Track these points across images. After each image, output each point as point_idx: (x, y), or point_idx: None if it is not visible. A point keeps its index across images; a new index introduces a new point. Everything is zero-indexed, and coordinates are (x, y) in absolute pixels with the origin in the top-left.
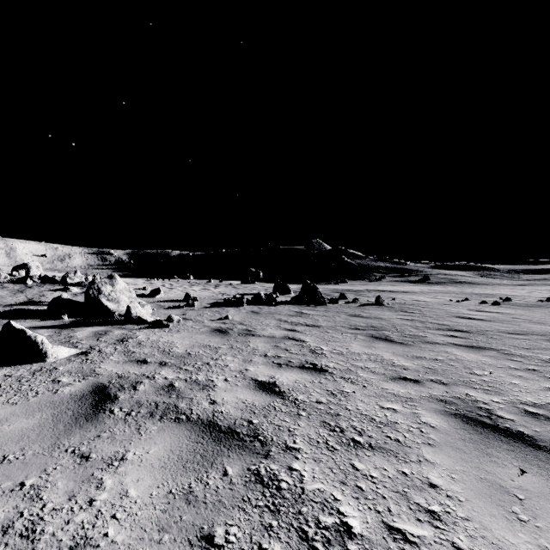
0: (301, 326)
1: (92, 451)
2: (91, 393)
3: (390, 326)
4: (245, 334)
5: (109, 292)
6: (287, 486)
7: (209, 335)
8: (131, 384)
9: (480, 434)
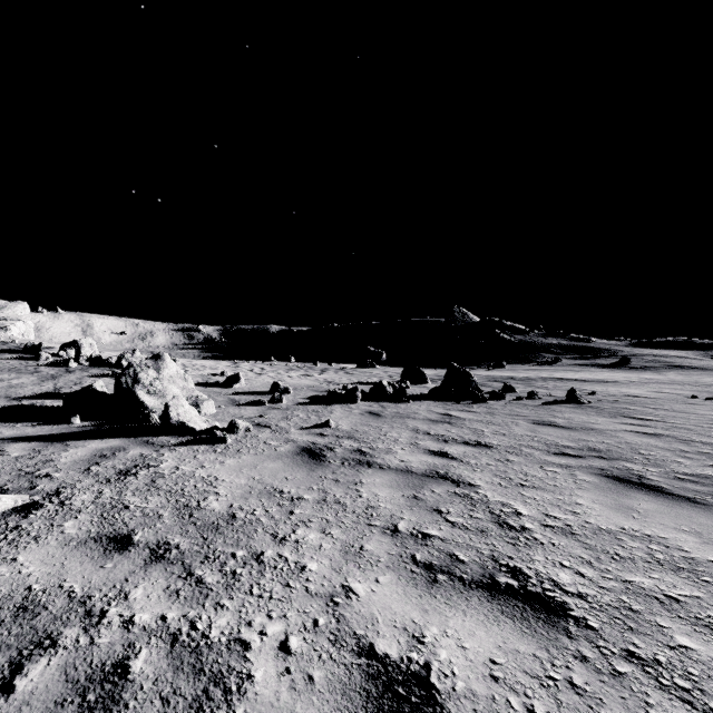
0: (455, 446)
1: None
2: None
3: (626, 448)
4: (354, 462)
5: (151, 380)
6: None
7: (288, 463)
8: (17, 652)
9: None
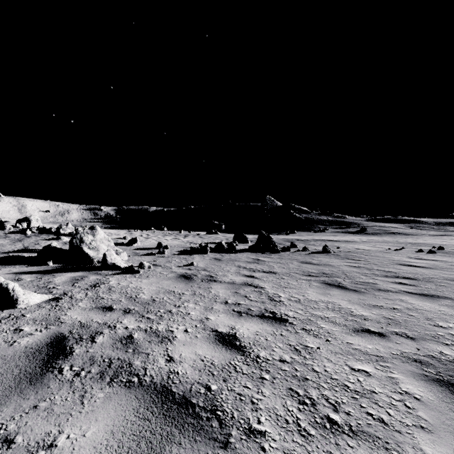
0: (258, 273)
1: (19, 431)
2: (47, 345)
3: (340, 272)
4: (207, 280)
5: (90, 241)
6: None
7: (174, 281)
8: (90, 335)
9: None
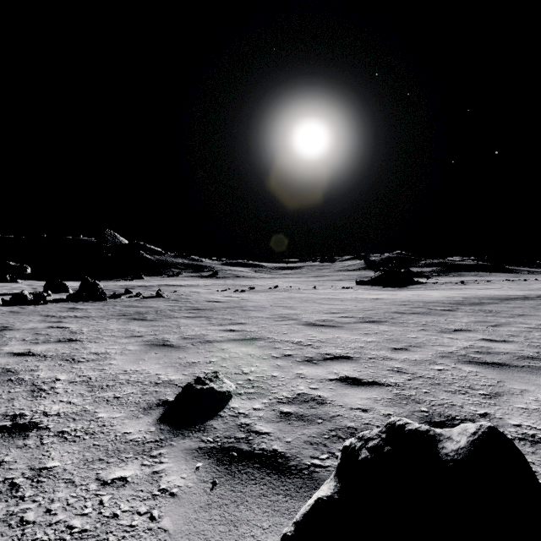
0: (69, 319)
1: None
2: None
3: (154, 311)
4: (0, 330)
5: None
6: (29, 379)
7: None
8: None
9: (152, 348)
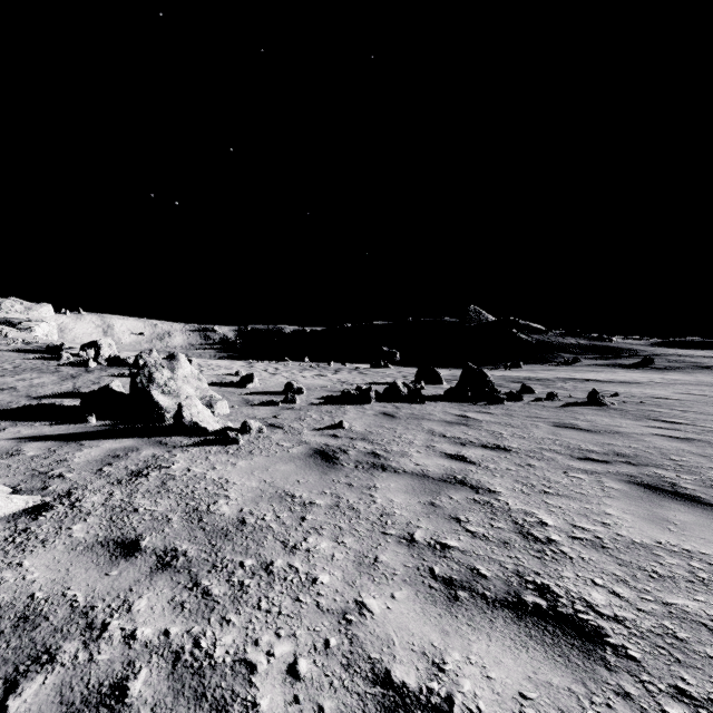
0: (473, 449)
1: None
2: None
3: (655, 453)
4: (368, 466)
5: (166, 380)
6: None
7: (300, 465)
8: (13, 668)
9: None
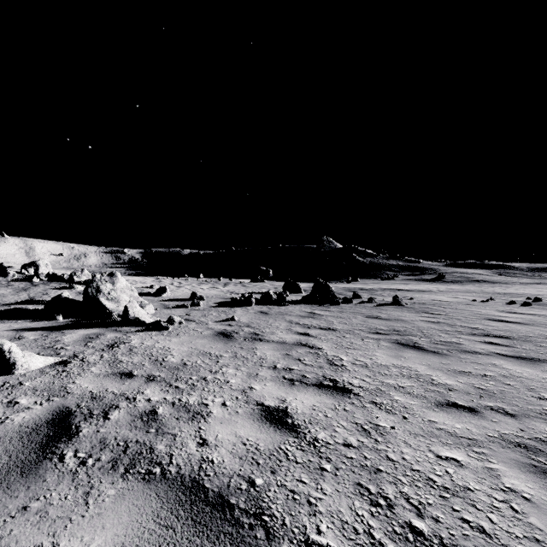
0: (314, 330)
1: (1, 544)
2: (48, 423)
3: (415, 329)
4: (252, 339)
5: (109, 291)
6: None
7: (211, 340)
8: (102, 409)
9: None
